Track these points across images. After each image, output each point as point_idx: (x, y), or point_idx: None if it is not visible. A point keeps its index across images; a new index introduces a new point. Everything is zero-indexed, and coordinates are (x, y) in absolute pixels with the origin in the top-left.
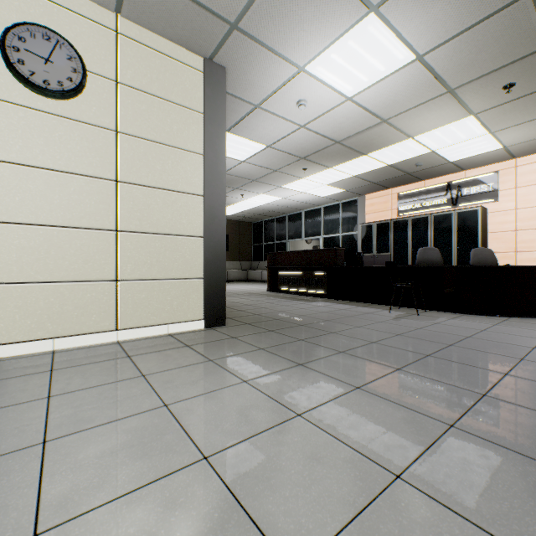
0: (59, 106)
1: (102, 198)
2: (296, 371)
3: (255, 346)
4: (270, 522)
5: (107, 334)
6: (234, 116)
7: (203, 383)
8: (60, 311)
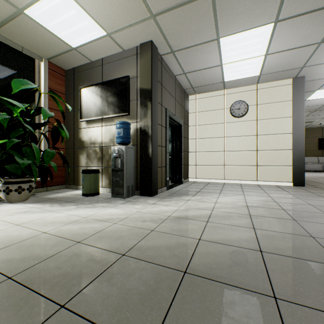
0: (241, 119)
1: (252, 141)
2: (315, 196)
3: (308, 191)
4: (276, 200)
5: (254, 181)
6: (318, 85)
7: (278, 192)
8: (241, 173)
